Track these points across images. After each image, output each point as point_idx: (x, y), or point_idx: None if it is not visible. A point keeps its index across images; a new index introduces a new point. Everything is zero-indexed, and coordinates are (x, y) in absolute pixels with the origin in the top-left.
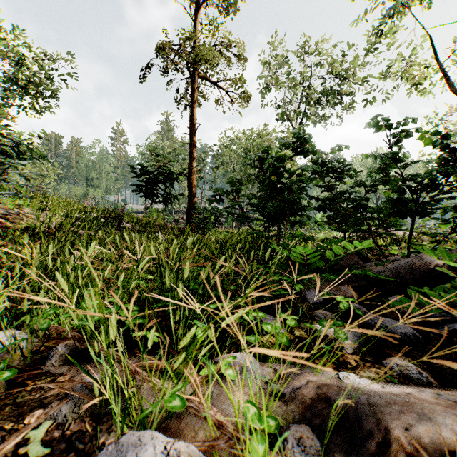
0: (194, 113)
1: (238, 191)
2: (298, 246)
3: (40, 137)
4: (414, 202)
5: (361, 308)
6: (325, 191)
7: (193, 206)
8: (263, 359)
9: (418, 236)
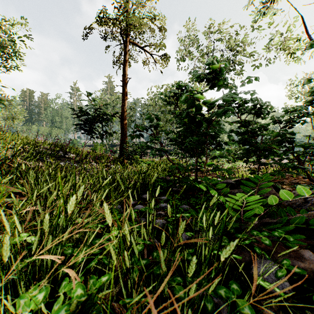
0: (125, 69)
1: (158, 126)
2: (241, 194)
3: None
4: None
5: None
6: (239, 127)
7: (124, 141)
8: None
9: None
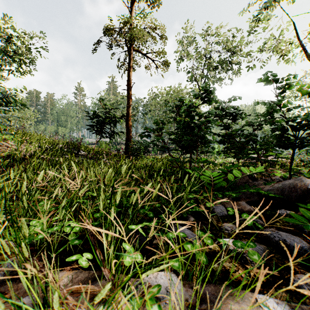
0: (130, 75)
1: (161, 129)
2: (207, 171)
3: (22, 91)
4: (294, 137)
5: (258, 220)
6: (224, 129)
7: (129, 140)
8: (184, 275)
9: (287, 161)
